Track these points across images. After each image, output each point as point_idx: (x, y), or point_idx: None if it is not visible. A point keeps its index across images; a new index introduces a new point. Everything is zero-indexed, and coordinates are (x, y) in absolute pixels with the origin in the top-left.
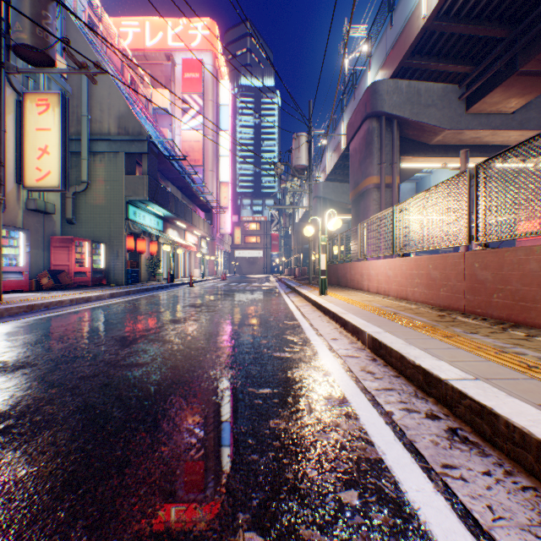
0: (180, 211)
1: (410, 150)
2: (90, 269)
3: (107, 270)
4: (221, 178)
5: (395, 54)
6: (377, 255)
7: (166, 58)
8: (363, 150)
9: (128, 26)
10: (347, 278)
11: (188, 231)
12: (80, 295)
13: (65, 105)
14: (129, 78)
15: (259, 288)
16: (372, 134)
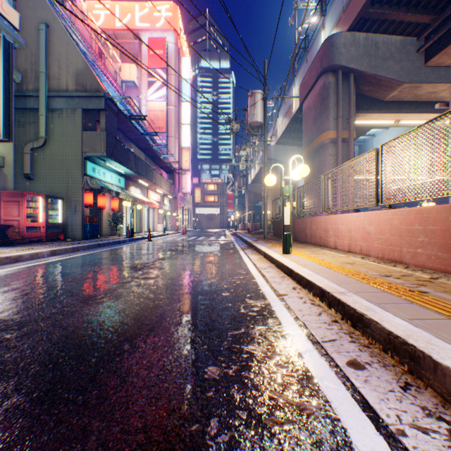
0: (141, 170)
1: (364, 106)
2: (45, 224)
3: (65, 225)
4: (182, 144)
5: (353, 4)
6: (349, 208)
7: (134, 37)
8: (319, 106)
9: (100, 9)
10: (307, 233)
11: (151, 189)
12: (9, 253)
13: (8, 49)
14: (98, 51)
15: (215, 243)
16: (328, 89)
